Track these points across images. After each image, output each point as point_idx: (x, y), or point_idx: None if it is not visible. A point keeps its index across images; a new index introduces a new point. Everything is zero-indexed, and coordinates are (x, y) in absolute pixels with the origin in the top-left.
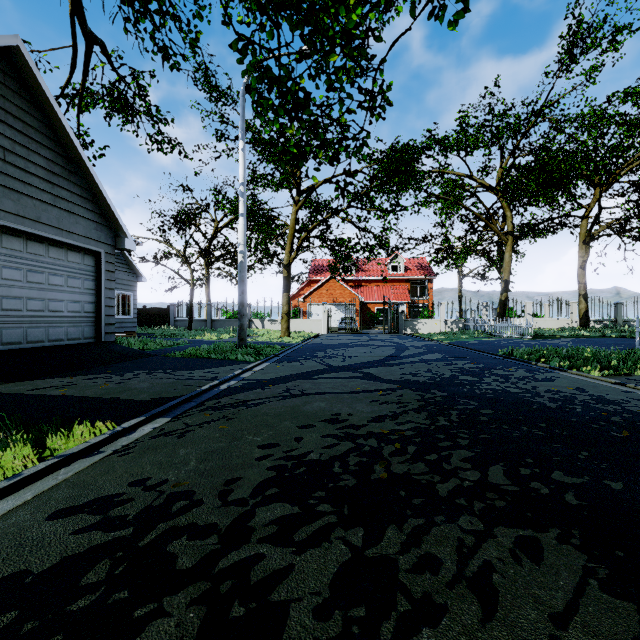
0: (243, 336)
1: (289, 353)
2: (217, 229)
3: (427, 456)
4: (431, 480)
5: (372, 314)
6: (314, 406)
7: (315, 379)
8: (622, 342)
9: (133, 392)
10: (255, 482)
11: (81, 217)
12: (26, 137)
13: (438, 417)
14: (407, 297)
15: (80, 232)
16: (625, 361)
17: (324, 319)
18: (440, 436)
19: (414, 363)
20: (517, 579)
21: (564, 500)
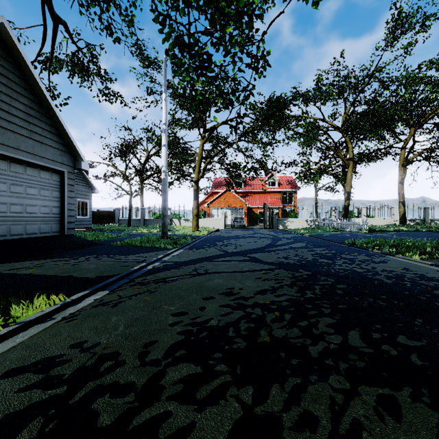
0: (165, 230)
1: (197, 242)
2: (148, 156)
3: (300, 322)
4: (304, 343)
5: (255, 215)
6: (214, 282)
7: (215, 261)
8: (431, 235)
9: (83, 271)
10: (167, 345)
11: (50, 146)
12: (9, 89)
13: (306, 291)
14: (279, 203)
15: (49, 157)
16: (436, 248)
17: (222, 219)
18: (308, 306)
19: (286, 250)
20: (383, 437)
21: (410, 361)
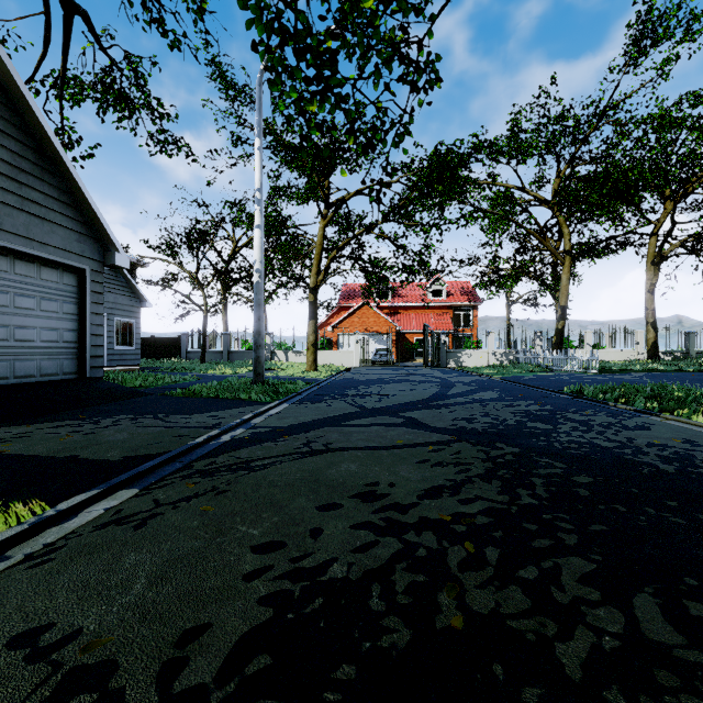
0: (259, 371)
1: (314, 391)
2: (236, 249)
3: (521, 571)
4: (542, 633)
5: (410, 345)
6: (342, 470)
7: (344, 427)
8: None
9: (101, 447)
10: (232, 637)
11: (58, 225)
12: None
13: (517, 490)
14: (449, 326)
15: (57, 244)
16: None
17: (356, 350)
18: (530, 527)
19: (466, 404)
20: None
21: None
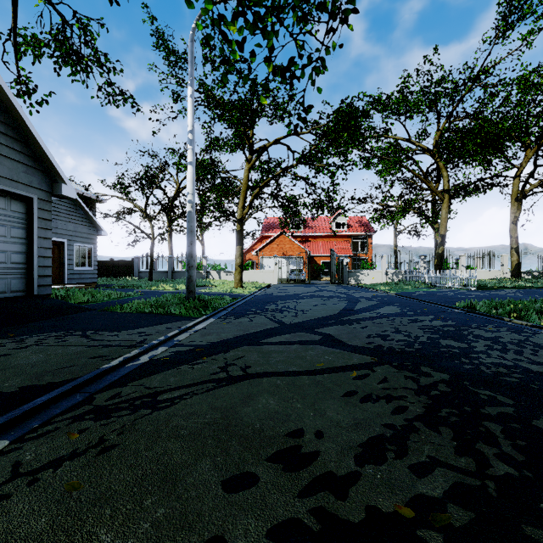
0: (191, 288)
1: (239, 305)
2: (179, 190)
3: None
4: None
5: (318, 266)
6: (259, 407)
7: (264, 345)
8: None
9: (4, 374)
10: None
11: (5, 157)
12: None
13: (478, 445)
14: (349, 251)
15: (3, 174)
16: None
17: (275, 271)
18: (538, 535)
19: (375, 319)
20: None
21: None
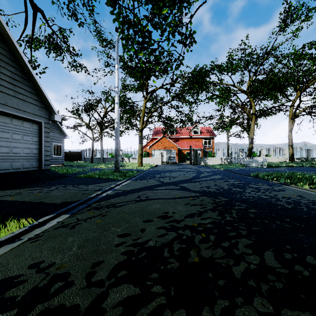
0: (117, 166)
1: (141, 175)
2: (106, 112)
3: (223, 243)
4: (228, 263)
5: (184, 155)
6: (153, 207)
7: (154, 190)
8: (313, 169)
9: (52, 198)
10: (112, 265)
11: (30, 103)
12: None
13: (225, 214)
14: (201, 146)
15: (30, 111)
16: None
17: (160, 157)
18: (228, 228)
19: (207, 181)
20: None
21: None
